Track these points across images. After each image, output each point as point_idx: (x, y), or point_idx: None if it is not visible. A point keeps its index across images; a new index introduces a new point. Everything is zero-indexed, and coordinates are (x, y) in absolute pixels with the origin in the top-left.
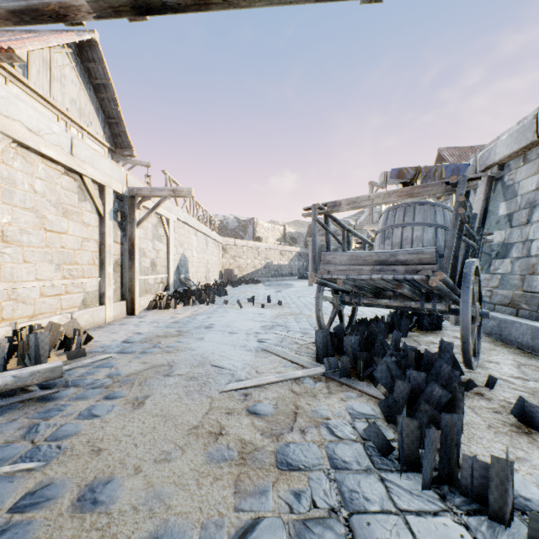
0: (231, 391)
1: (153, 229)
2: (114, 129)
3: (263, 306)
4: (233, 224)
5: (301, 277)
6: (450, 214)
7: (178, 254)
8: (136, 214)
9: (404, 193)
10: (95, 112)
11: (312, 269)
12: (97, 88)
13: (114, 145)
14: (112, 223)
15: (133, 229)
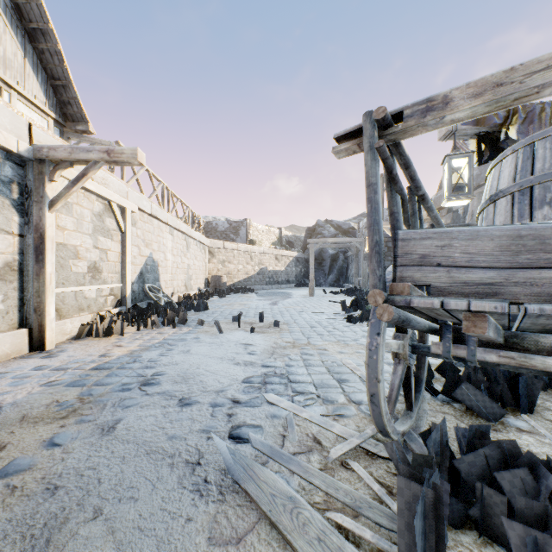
0: None
1: (95, 219)
2: (61, 94)
3: (252, 330)
4: (223, 225)
5: (299, 284)
6: None
7: (141, 257)
8: (46, 188)
9: None
10: (31, 68)
11: (375, 281)
12: (32, 35)
13: (64, 116)
14: None
15: (42, 212)
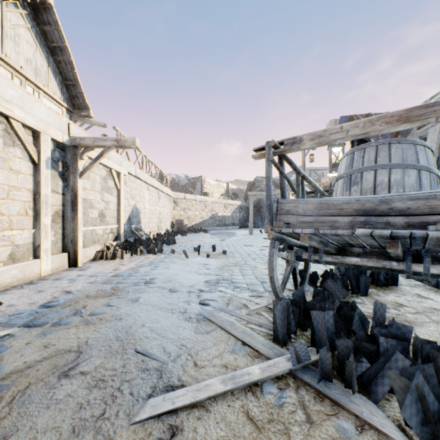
0: (149, 419)
1: (102, 181)
2: (71, 91)
3: (208, 256)
4: (184, 181)
5: (242, 226)
6: (431, 154)
7: (129, 206)
8: (78, 164)
9: (396, 117)
10: (52, 73)
11: (267, 221)
12: (53, 51)
13: (72, 106)
14: (49, 172)
15: (76, 179)
